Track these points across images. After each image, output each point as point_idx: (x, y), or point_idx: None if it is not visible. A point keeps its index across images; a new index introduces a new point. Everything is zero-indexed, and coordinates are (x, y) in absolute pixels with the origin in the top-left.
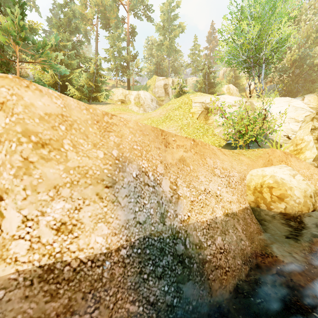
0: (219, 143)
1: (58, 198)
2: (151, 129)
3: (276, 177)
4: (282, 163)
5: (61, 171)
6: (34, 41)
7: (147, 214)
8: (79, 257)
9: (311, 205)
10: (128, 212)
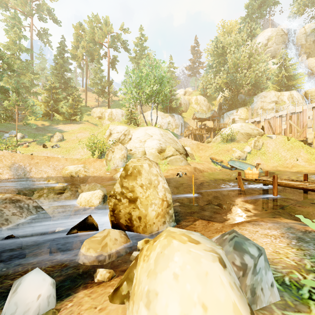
0: None
1: (0, 169)
2: (27, 155)
3: (66, 167)
4: (89, 163)
5: (2, 165)
6: (26, 100)
7: (20, 174)
8: (3, 178)
9: (70, 175)
10: (14, 172)
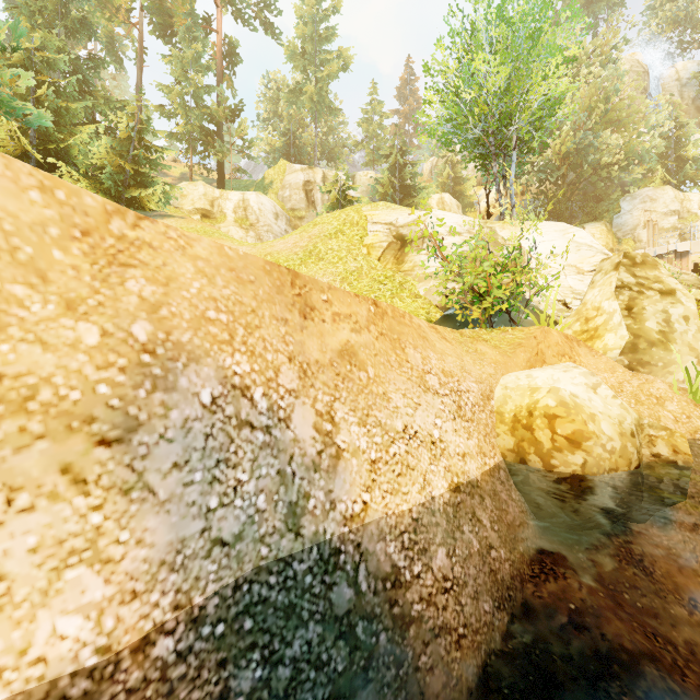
0: (428, 314)
1: None
2: (262, 268)
3: (562, 392)
4: (565, 360)
5: None
6: None
7: (248, 513)
8: None
9: (635, 455)
10: (183, 517)
